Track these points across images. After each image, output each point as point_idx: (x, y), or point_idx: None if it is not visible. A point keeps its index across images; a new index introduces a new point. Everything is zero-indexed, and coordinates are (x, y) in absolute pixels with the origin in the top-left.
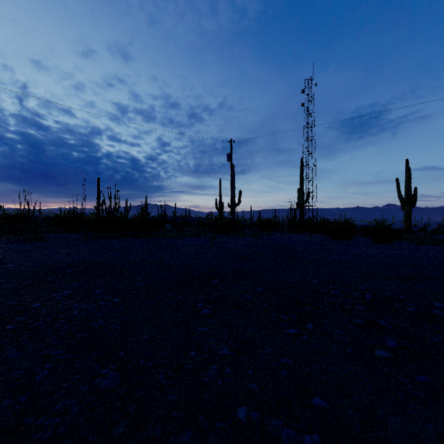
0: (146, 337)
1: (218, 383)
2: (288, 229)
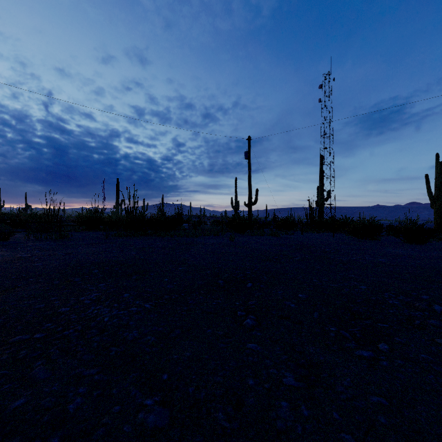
0: (189, 355)
1: (298, 431)
2: (307, 229)
